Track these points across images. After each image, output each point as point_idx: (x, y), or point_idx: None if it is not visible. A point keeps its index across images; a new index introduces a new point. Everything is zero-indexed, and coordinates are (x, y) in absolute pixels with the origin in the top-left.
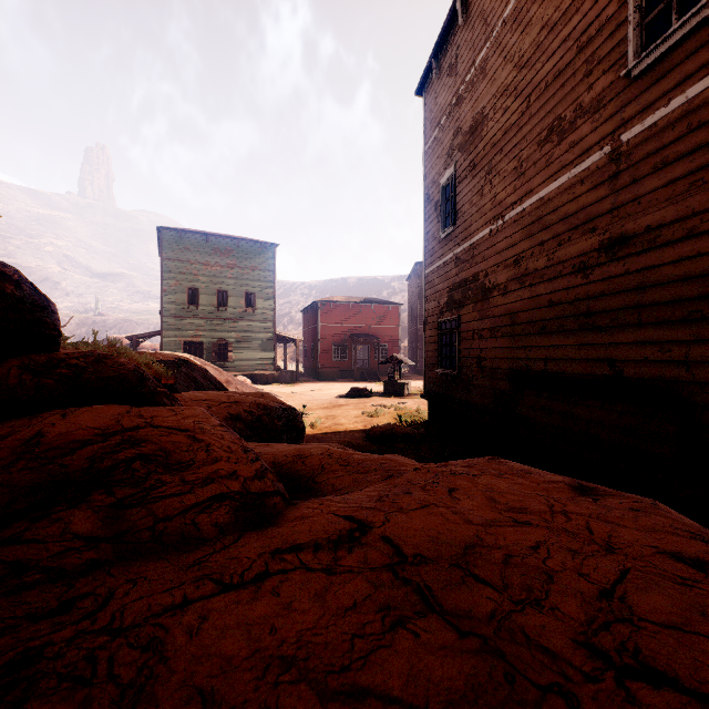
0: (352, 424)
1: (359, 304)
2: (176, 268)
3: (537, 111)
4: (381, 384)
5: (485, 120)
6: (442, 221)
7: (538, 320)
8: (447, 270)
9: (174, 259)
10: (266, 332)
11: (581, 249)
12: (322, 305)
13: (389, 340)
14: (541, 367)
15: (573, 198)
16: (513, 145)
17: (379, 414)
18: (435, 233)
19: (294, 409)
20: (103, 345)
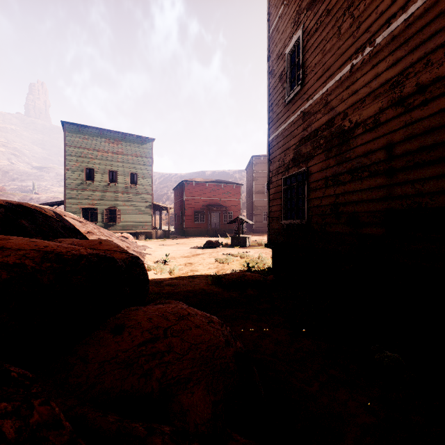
0: (207, 270)
1: (213, 183)
2: (76, 153)
3: None
4: (229, 239)
5: None
6: (287, 86)
7: (443, 142)
8: (293, 129)
9: (74, 146)
10: (145, 202)
11: None
12: (187, 183)
13: (233, 209)
14: None
15: None
16: None
17: (229, 261)
18: (280, 100)
19: (135, 258)
20: None
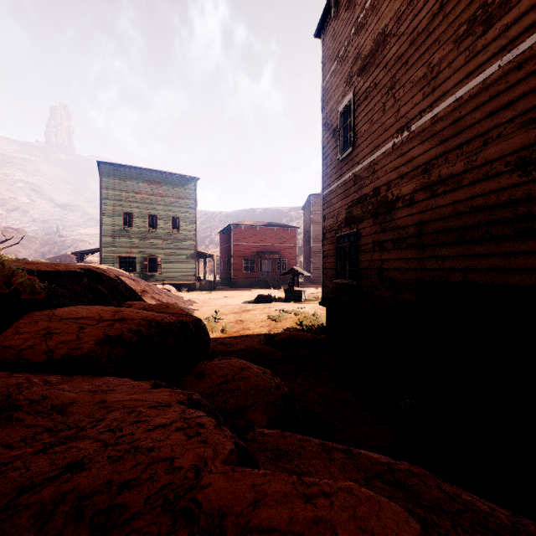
0: (259, 329)
1: (264, 227)
2: (113, 196)
3: (453, 7)
4: (282, 292)
5: (388, 37)
6: (340, 144)
7: (455, 228)
8: (345, 189)
9: (111, 189)
10: (189, 249)
11: (518, 143)
12: (235, 227)
13: (288, 256)
14: (458, 278)
15: (506, 88)
16: (421, 52)
17: (282, 319)
18: (334, 156)
19: (198, 320)
20: (1, 255)
